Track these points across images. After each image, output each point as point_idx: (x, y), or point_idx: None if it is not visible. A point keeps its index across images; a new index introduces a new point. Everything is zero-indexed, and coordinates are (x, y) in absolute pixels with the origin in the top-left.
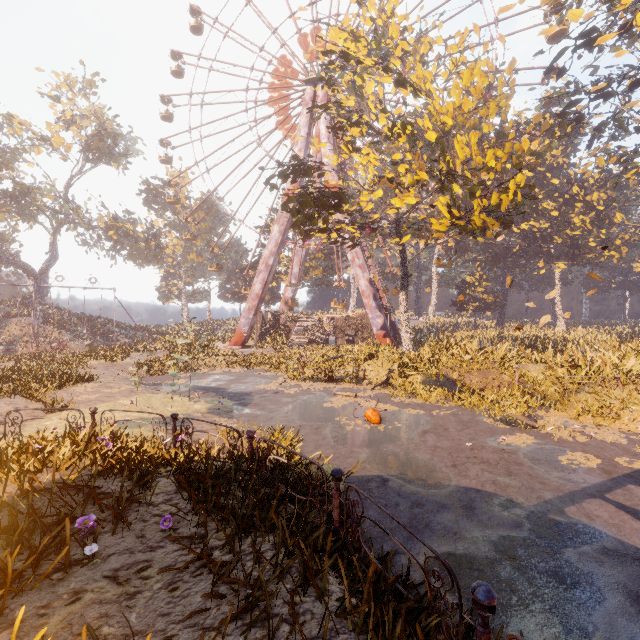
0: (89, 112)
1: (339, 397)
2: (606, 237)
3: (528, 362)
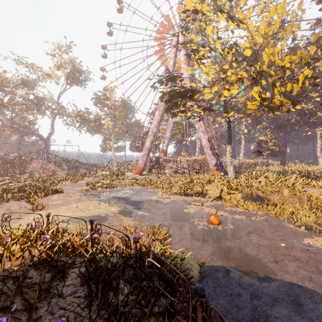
0: (68, 60)
1: (192, 205)
2: None
3: (308, 187)
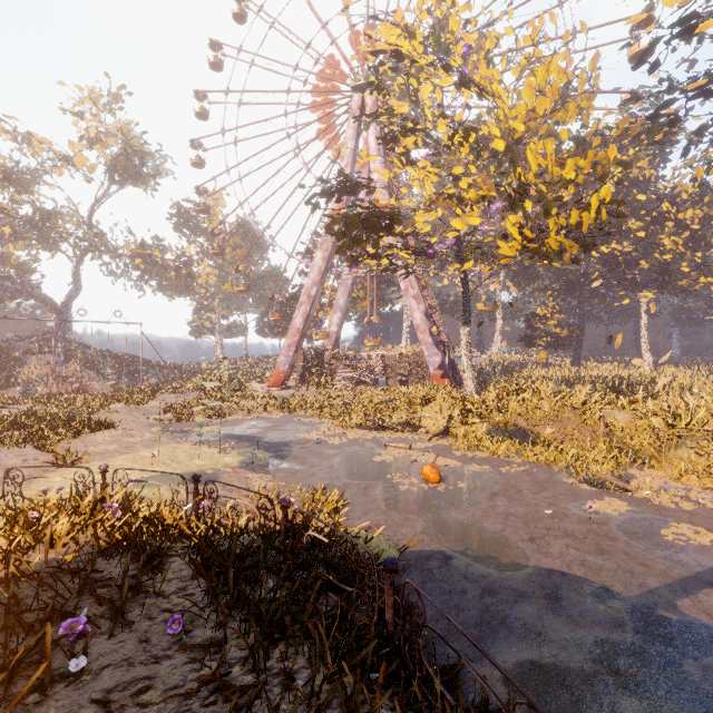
0: (115, 129)
1: (391, 449)
2: (702, 261)
3: (613, 408)
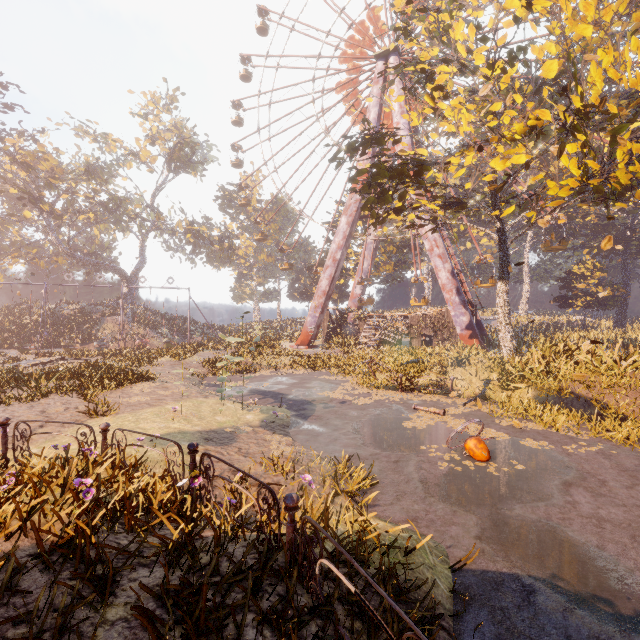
0: (171, 125)
1: (422, 413)
2: None
3: None
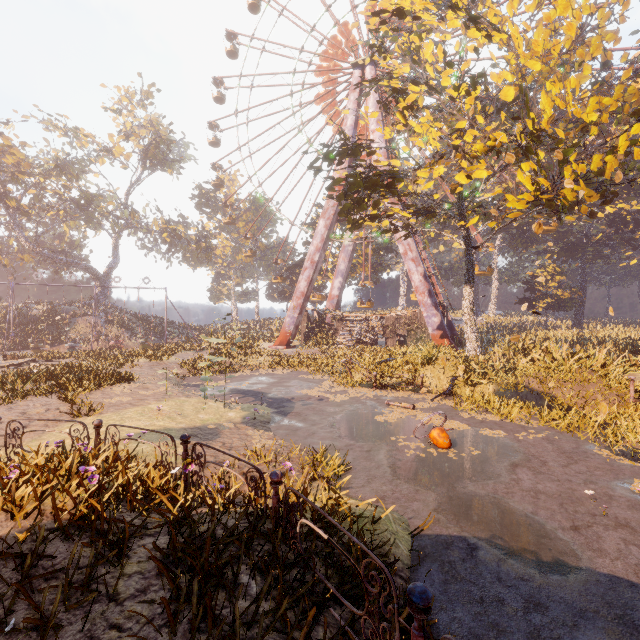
0: (146, 122)
1: (393, 408)
2: None
3: (636, 371)
